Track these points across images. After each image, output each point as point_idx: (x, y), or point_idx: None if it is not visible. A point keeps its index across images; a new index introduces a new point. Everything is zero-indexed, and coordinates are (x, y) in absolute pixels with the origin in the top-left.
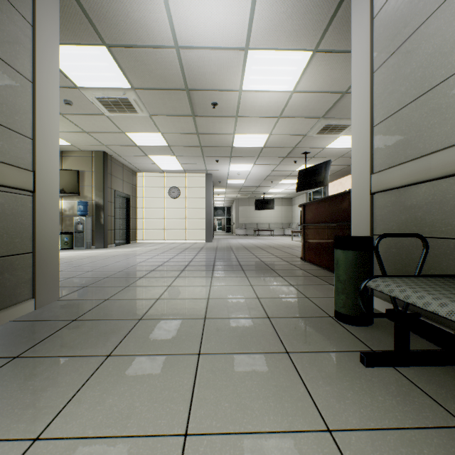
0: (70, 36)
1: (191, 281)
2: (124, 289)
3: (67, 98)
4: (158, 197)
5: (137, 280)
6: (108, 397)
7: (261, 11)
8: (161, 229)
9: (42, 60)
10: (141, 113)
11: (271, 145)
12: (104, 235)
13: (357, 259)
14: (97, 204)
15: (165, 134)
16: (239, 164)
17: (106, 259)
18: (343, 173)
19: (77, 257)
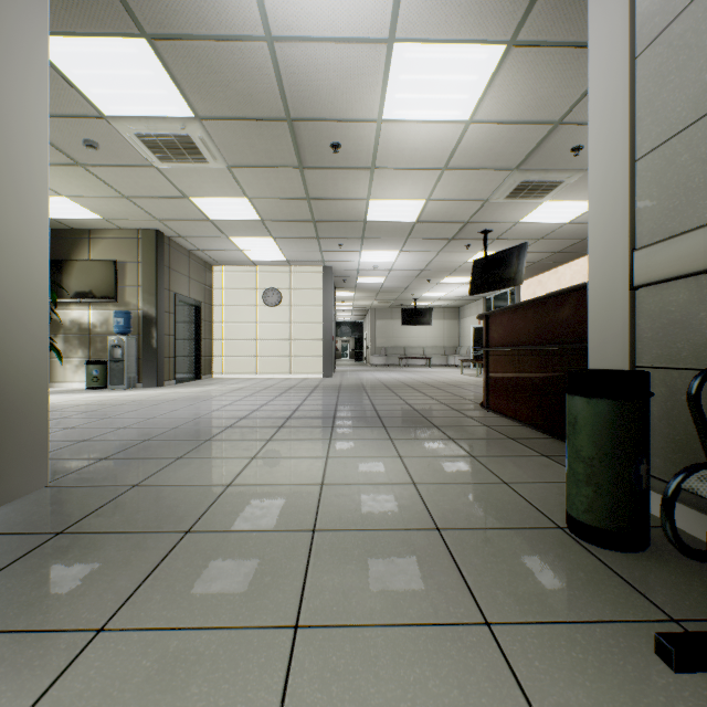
0: (83, 19)
1: (293, 447)
2: (172, 464)
3: (89, 136)
4: (246, 304)
5: (199, 446)
6: None
7: None
8: (251, 357)
9: (10, 38)
10: (214, 162)
11: (430, 218)
12: (158, 366)
13: (619, 416)
14: (145, 315)
15: (255, 199)
16: (377, 251)
17: (155, 405)
18: (544, 265)
19: (109, 403)
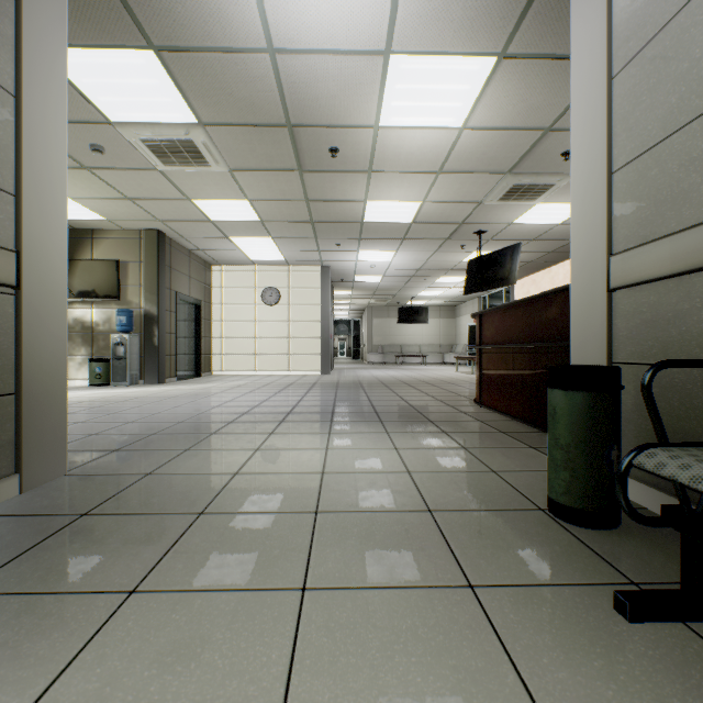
0: (94, 32)
1: (295, 440)
2: (181, 455)
3: (96, 141)
4: (245, 303)
5: (205, 438)
6: (114, 697)
7: None
8: (250, 355)
9: (34, 58)
10: (216, 166)
11: (425, 219)
12: (160, 364)
13: (592, 407)
14: (147, 314)
15: (255, 201)
16: (374, 251)
17: (159, 401)
18: (537, 264)
19: (114, 399)
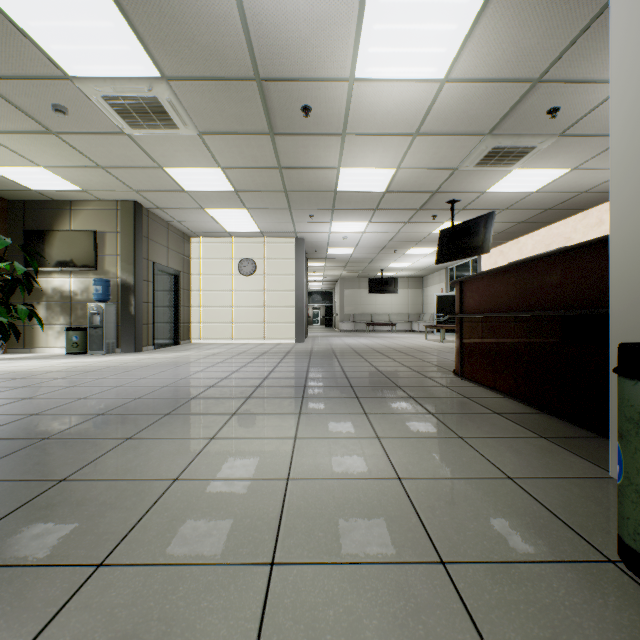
0: None
1: (259, 424)
2: (118, 447)
3: (57, 101)
4: (222, 274)
5: (156, 421)
6: None
7: None
8: (228, 323)
9: None
10: (184, 128)
11: (399, 188)
12: (136, 332)
13: None
14: (124, 283)
15: (227, 168)
16: (347, 222)
17: (126, 372)
18: (506, 235)
19: (82, 369)
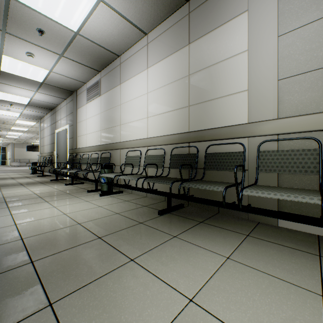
0: None
1: None
2: None
3: None
4: None
5: None
6: None
7: (20, 119)
8: None
9: None
10: None
11: (31, 130)
12: None
13: (34, 165)
14: None
15: None
16: (15, 132)
17: None
18: None
19: None
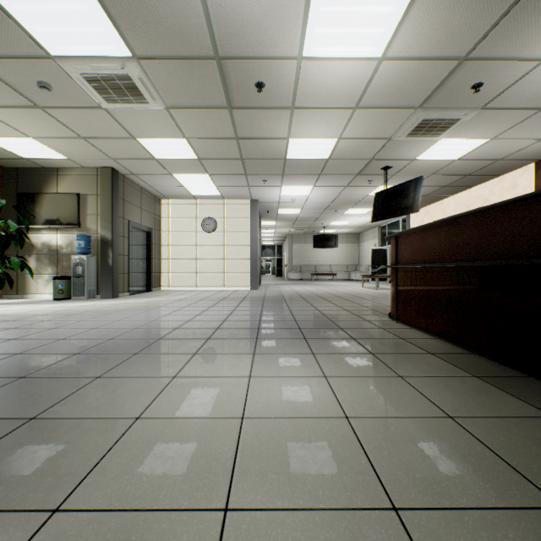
0: None
1: (217, 363)
2: (88, 386)
3: (42, 78)
4: (188, 231)
5: (124, 361)
6: None
7: None
8: (192, 273)
9: None
10: (153, 103)
11: (340, 156)
12: (113, 281)
13: None
14: (103, 239)
15: (191, 139)
16: (295, 186)
17: (103, 315)
18: (431, 197)
19: (65, 313)
